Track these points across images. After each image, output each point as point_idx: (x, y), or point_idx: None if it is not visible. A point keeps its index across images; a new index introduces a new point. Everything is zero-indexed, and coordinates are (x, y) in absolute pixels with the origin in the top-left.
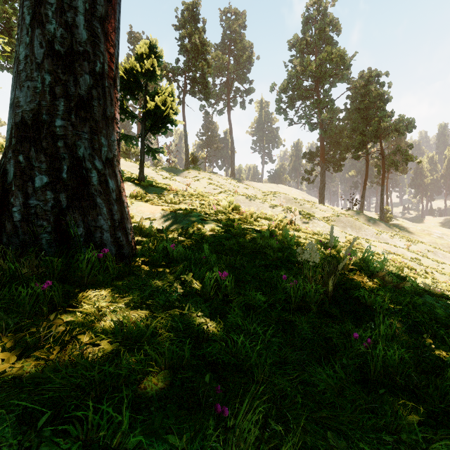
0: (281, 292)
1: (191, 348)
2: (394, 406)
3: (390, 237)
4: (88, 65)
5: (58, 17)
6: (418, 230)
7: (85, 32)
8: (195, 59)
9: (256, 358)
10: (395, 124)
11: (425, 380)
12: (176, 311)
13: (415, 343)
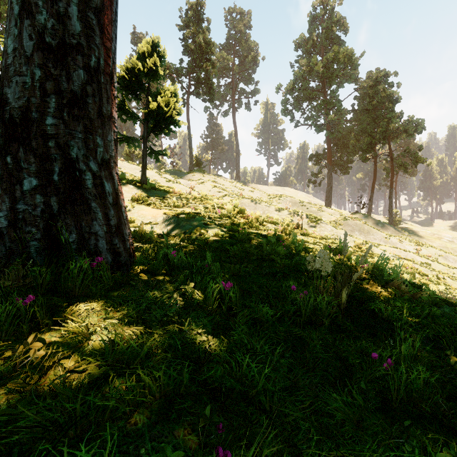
0: (290, 303)
1: (191, 370)
2: (422, 441)
3: (399, 241)
4: (82, 59)
5: (48, 7)
6: (428, 234)
7: (78, 24)
8: (200, 59)
9: (263, 383)
10: (404, 125)
11: (454, 408)
12: (175, 327)
13: (437, 361)
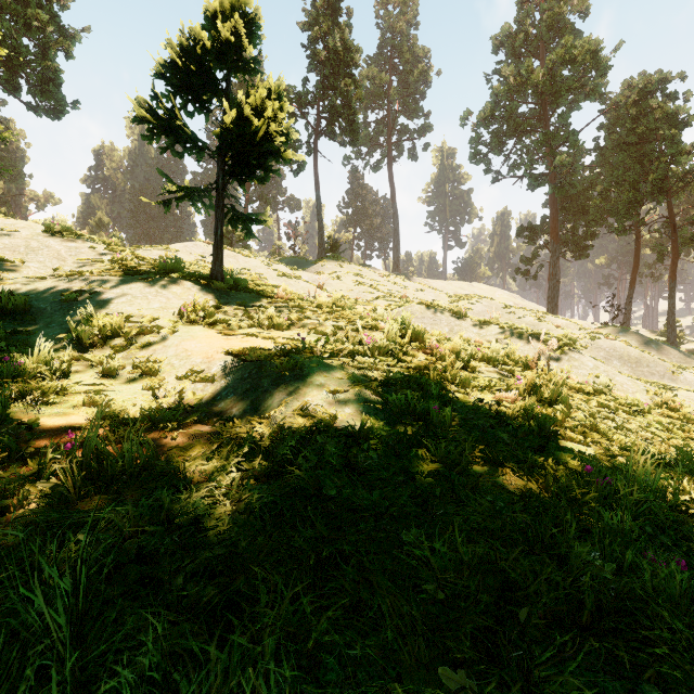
0: None
1: None
2: None
3: None
4: None
5: None
6: None
7: None
8: (335, 77)
9: None
10: None
11: None
12: None
13: None
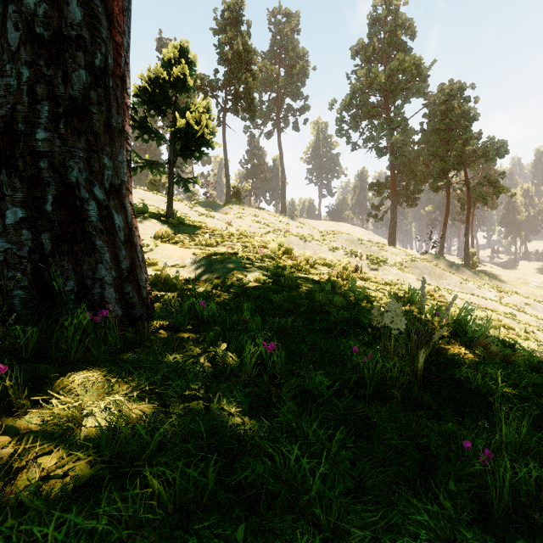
0: (350, 369)
1: (219, 467)
2: None
3: (478, 287)
4: (84, 56)
5: None
6: (512, 279)
7: (79, 11)
8: (238, 70)
9: (318, 484)
10: (483, 147)
11: None
12: (200, 404)
13: None
